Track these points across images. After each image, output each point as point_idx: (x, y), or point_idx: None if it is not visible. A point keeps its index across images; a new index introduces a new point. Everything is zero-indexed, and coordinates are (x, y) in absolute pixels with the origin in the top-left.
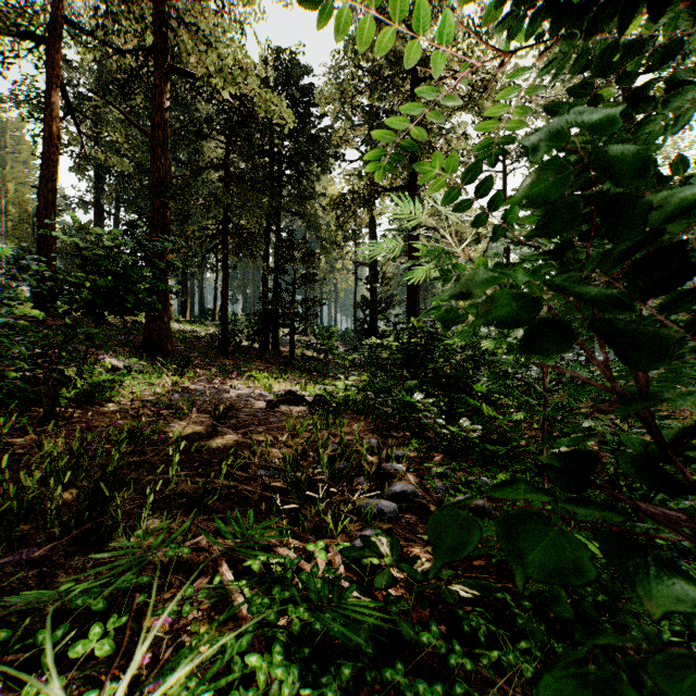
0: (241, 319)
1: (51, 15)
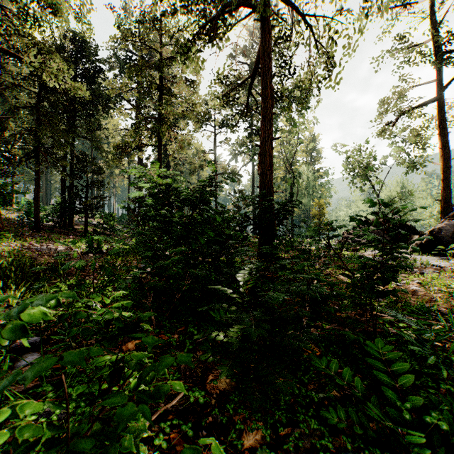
0: None
1: None
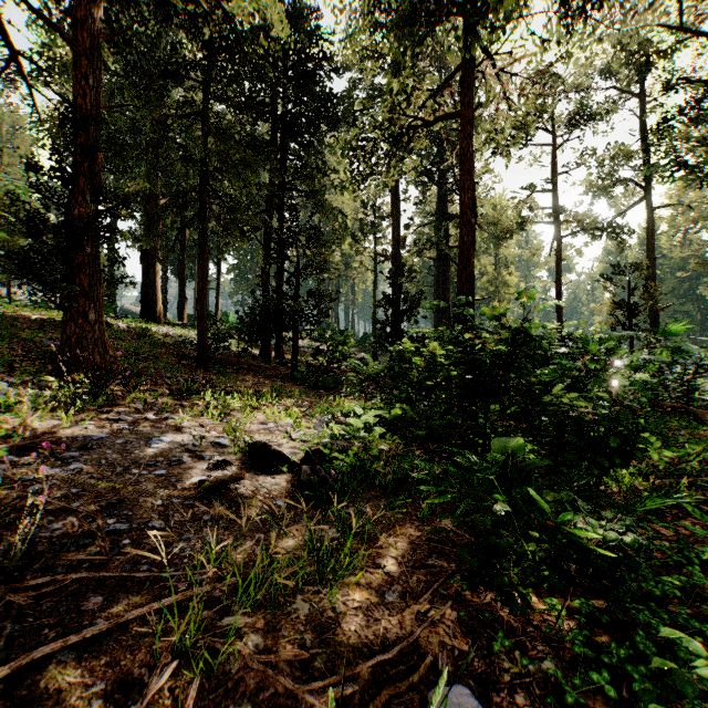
0: None
1: None
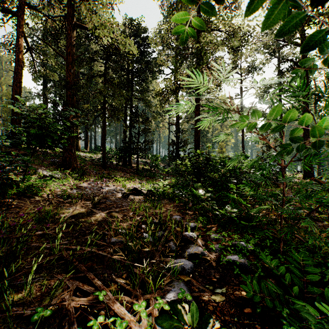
0: (114, 150)
1: (19, 1)
